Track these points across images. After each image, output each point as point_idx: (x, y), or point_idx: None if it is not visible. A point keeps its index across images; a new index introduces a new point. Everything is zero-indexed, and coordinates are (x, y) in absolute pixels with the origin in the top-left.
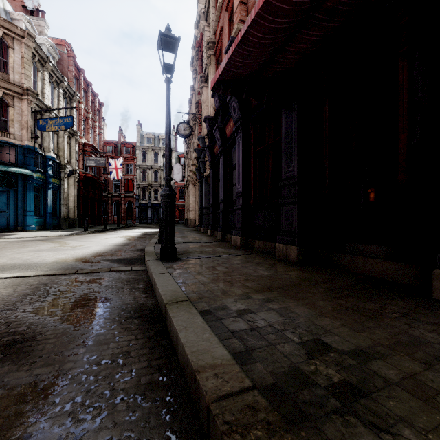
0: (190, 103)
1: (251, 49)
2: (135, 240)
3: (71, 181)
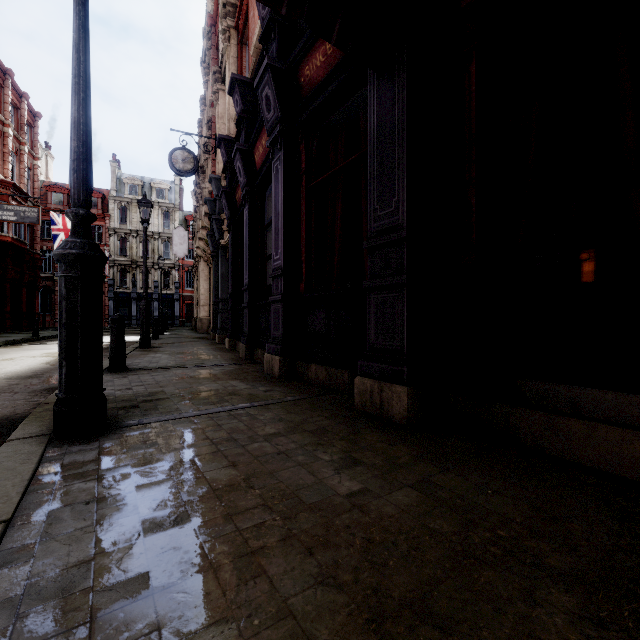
0: (201, 127)
1: None
2: None
3: None
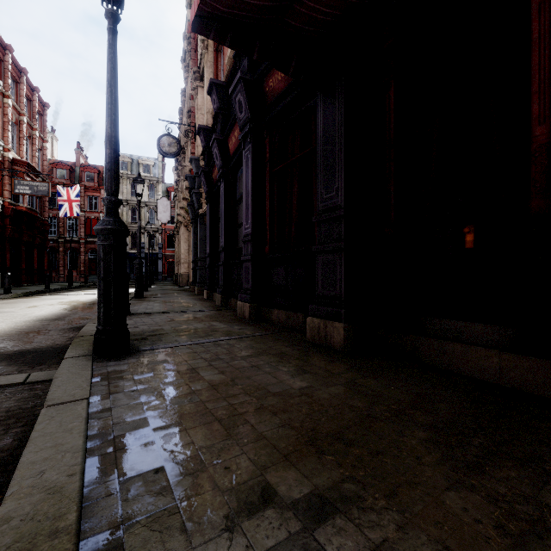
0: (181, 114)
1: None
2: (83, 310)
3: None
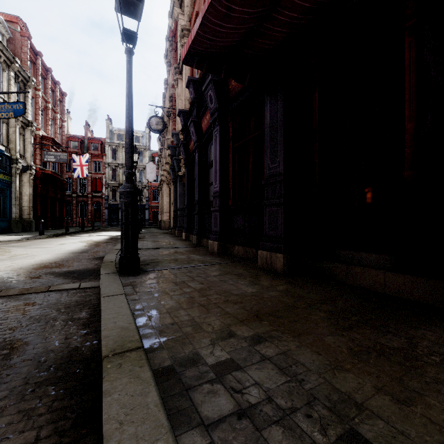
0: (164, 98)
1: (232, 7)
2: (98, 246)
3: (25, 178)
